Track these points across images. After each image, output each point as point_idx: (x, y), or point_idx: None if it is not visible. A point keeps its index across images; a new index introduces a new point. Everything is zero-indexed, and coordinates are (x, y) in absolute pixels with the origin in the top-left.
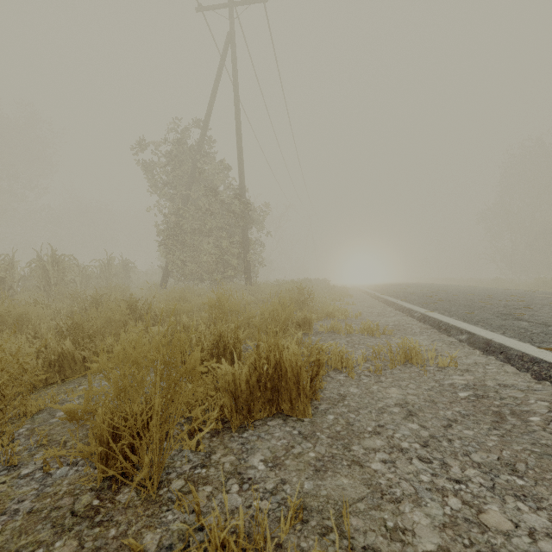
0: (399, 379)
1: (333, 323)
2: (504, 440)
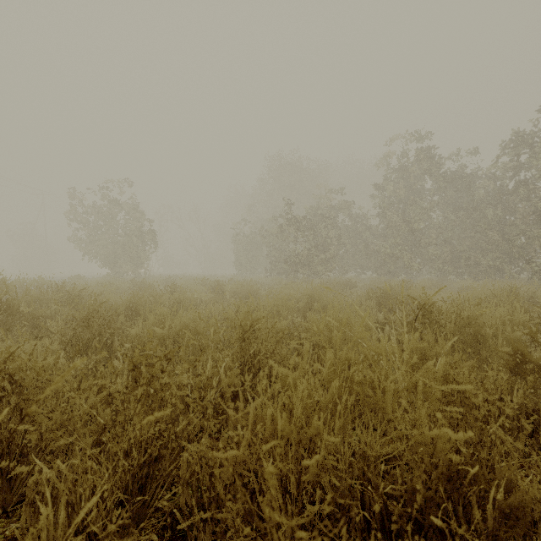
0: None
1: None
2: None
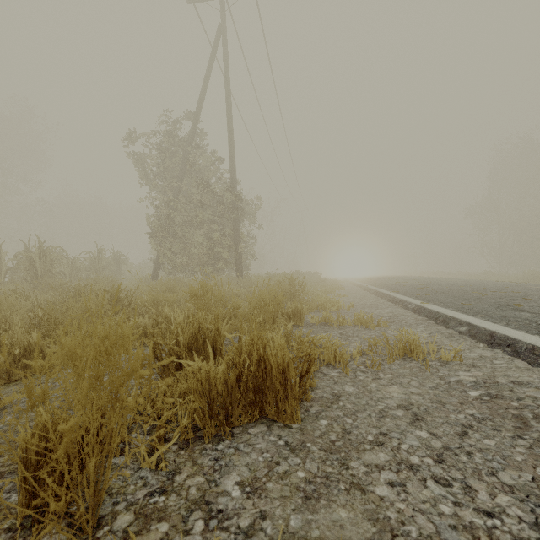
0: (400, 376)
1: (325, 314)
2: (535, 452)
